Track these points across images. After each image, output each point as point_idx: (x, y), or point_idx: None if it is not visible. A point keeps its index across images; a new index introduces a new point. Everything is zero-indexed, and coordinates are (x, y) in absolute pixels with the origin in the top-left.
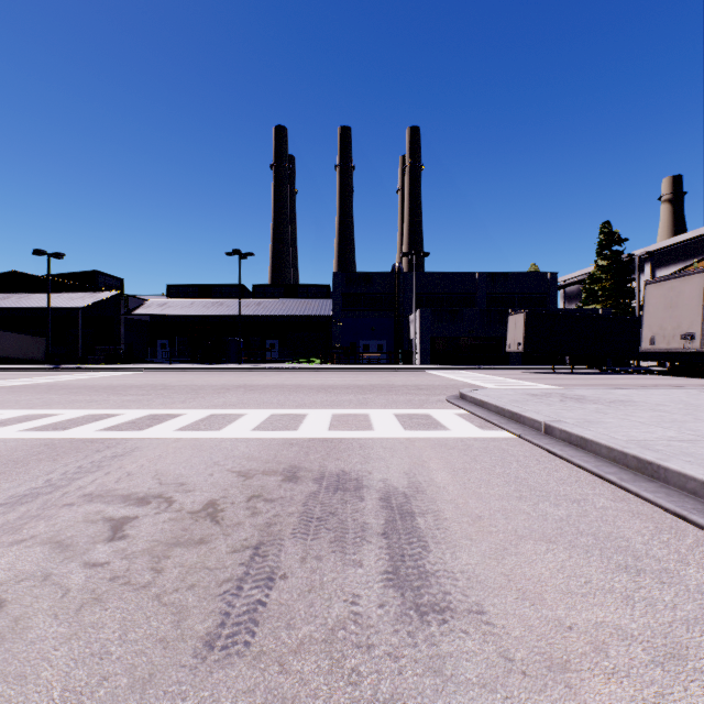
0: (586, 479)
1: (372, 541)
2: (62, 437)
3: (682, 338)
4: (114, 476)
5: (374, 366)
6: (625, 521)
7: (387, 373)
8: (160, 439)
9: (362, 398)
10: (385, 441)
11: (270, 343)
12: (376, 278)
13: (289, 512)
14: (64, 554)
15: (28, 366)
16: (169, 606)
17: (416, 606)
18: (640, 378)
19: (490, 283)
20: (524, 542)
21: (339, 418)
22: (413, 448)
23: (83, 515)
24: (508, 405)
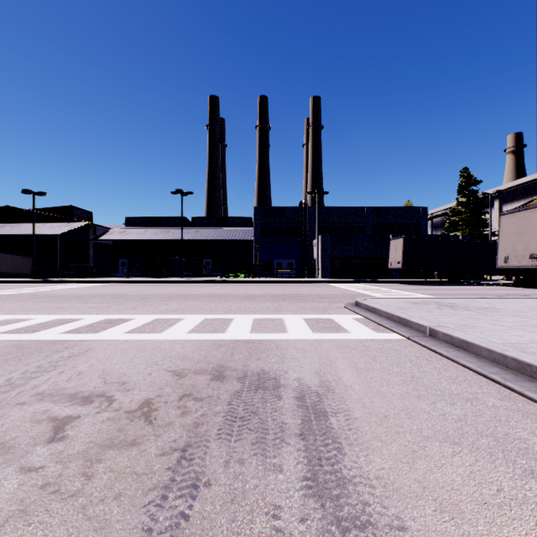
0: (473, 378)
1: (290, 443)
2: (30, 339)
3: (530, 257)
4: (66, 375)
5: (286, 280)
6: (517, 421)
7: (296, 285)
8: (111, 341)
9: (277, 305)
10: (297, 342)
11: (205, 262)
12: (287, 212)
13: (216, 411)
14: (3, 458)
15: (17, 280)
16: (93, 520)
17: (337, 520)
18: (494, 289)
19: (375, 215)
20: (430, 444)
21: (259, 322)
22: (321, 348)
23: (30, 414)
24: (396, 311)
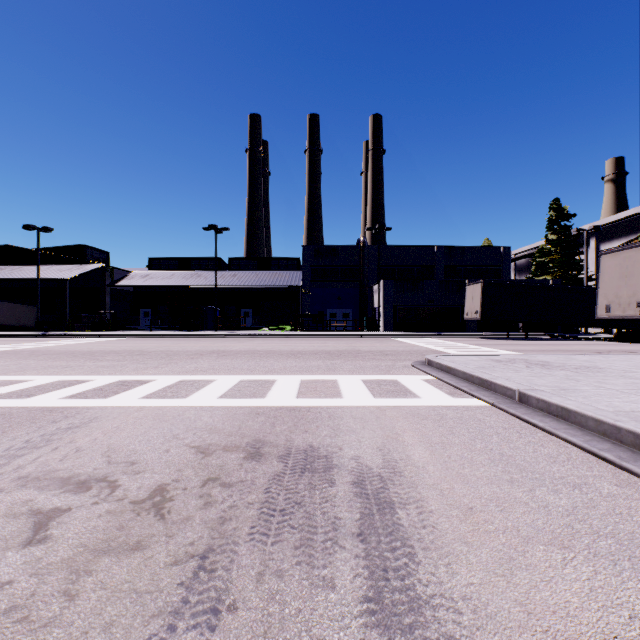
0: (578, 456)
1: (346, 546)
2: (22, 405)
3: (638, 305)
4: (61, 453)
5: (341, 333)
6: None
7: (353, 339)
8: (122, 408)
9: (330, 364)
10: (355, 410)
11: (244, 312)
12: (342, 252)
13: (248, 501)
14: None
15: (18, 333)
16: None
17: None
18: (592, 344)
19: (447, 256)
20: (532, 548)
21: (307, 384)
22: (384, 418)
23: (7, 506)
24: (477, 371)
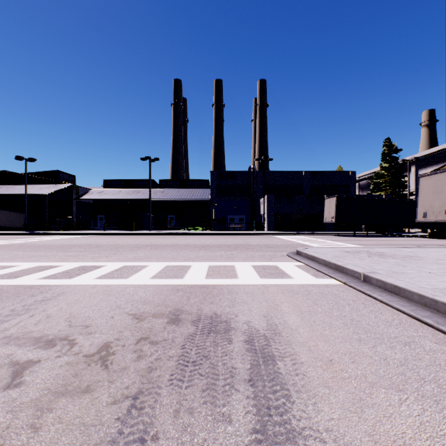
0: (407, 321)
1: (240, 390)
2: (11, 284)
3: None
4: (36, 319)
5: (237, 232)
6: None
7: (246, 236)
8: (81, 285)
9: (229, 254)
10: (247, 287)
11: (170, 217)
12: (238, 175)
13: (169, 355)
14: None
15: (11, 232)
16: None
17: None
18: (413, 240)
19: (312, 178)
20: (376, 391)
21: (213, 269)
22: (267, 293)
23: None
24: (333, 259)
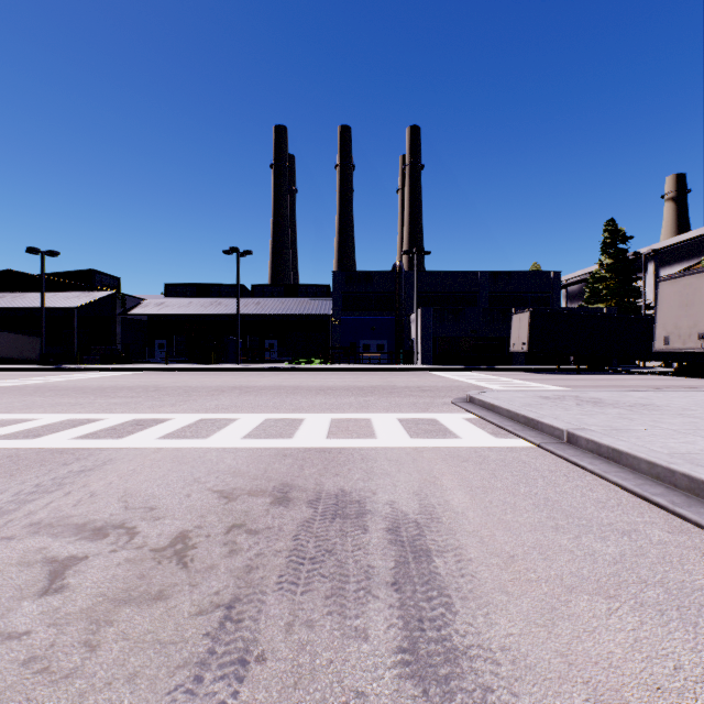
0: (629, 501)
1: (379, 596)
2: (30, 446)
3: (699, 337)
4: (74, 498)
5: (375, 367)
6: (695, 564)
7: (388, 373)
8: (138, 449)
9: (363, 401)
10: (390, 452)
11: (269, 343)
12: (377, 277)
13: (276, 549)
14: None
15: (21, 367)
16: None
17: None
18: (650, 379)
19: (492, 282)
20: (576, 598)
21: (338, 424)
22: (421, 460)
23: (19, 554)
24: (522, 409)
